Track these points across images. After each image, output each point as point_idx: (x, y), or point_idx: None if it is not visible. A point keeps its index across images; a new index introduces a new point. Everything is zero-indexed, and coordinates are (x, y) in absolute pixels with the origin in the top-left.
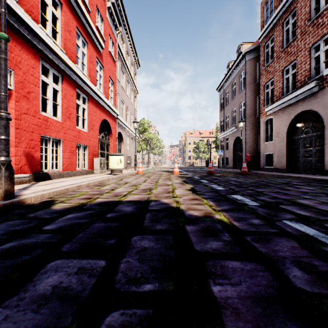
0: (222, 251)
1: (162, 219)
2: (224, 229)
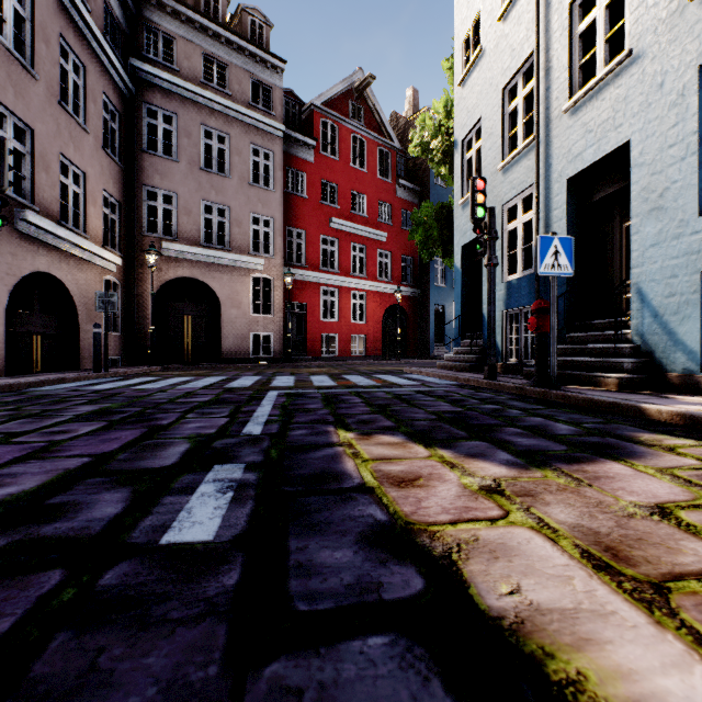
0: (359, 415)
1: (430, 429)
2: (350, 424)
